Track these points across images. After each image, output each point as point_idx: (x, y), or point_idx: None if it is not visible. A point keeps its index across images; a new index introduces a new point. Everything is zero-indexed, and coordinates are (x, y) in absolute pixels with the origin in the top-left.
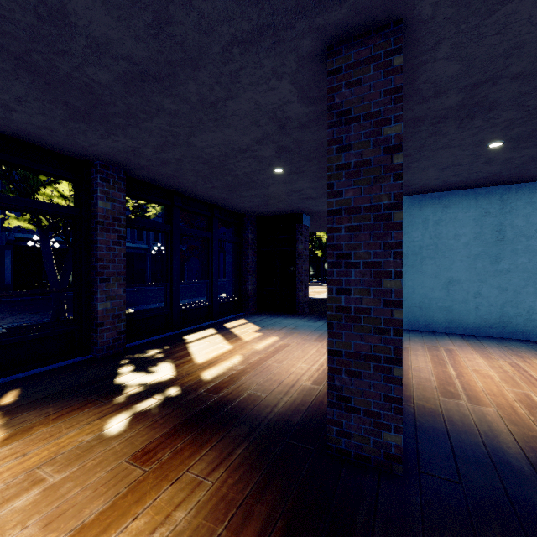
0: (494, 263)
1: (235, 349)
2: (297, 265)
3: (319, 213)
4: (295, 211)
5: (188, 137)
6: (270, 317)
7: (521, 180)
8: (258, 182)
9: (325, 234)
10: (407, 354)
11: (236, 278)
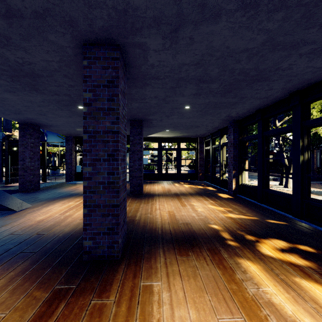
0: None
1: None
2: None
3: None
4: None
5: (251, 49)
6: None
7: None
8: None
9: None
10: None
11: None
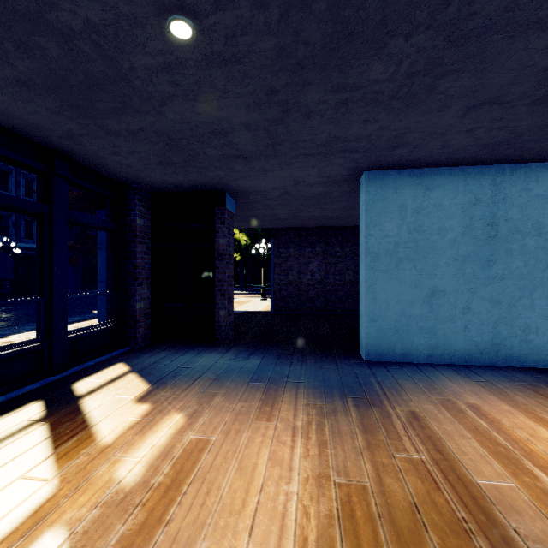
0: (486, 268)
1: (55, 497)
2: (217, 269)
3: (249, 194)
4: (214, 187)
5: None
6: (173, 354)
7: (522, 158)
8: (137, 84)
9: (245, 235)
10: (434, 435)
11: (112, 290)
